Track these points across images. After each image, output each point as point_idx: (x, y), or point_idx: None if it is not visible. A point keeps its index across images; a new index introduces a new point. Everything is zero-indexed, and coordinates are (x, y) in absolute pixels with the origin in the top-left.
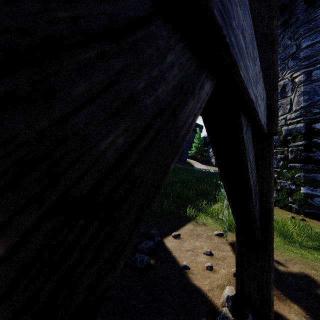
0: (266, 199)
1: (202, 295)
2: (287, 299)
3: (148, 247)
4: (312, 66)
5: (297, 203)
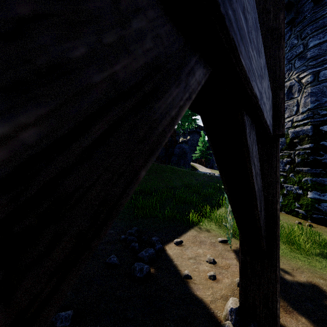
0: (272, 205)
1: (204, 307)
2: (294, 311)
3: (149, 255)
4: (320, 66)
5: (304, 208)
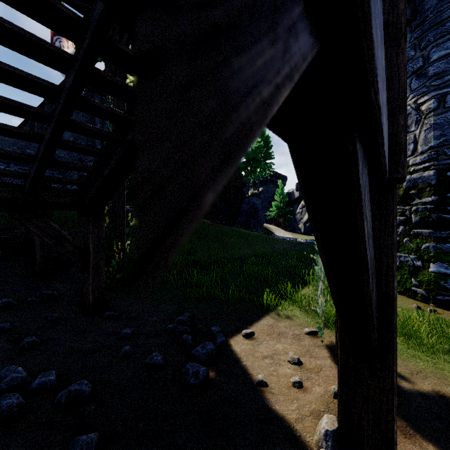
0: (386, 282)
1: (287, 428)
2: (417, 435)
3: (206, 352)
4: (447, 87)
5: (424, 286)
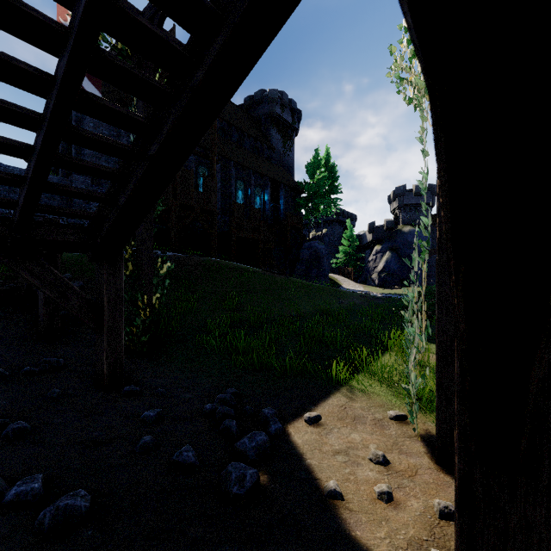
0: None
1: None
2: None
3: (256, 446)
4: None
5: None
